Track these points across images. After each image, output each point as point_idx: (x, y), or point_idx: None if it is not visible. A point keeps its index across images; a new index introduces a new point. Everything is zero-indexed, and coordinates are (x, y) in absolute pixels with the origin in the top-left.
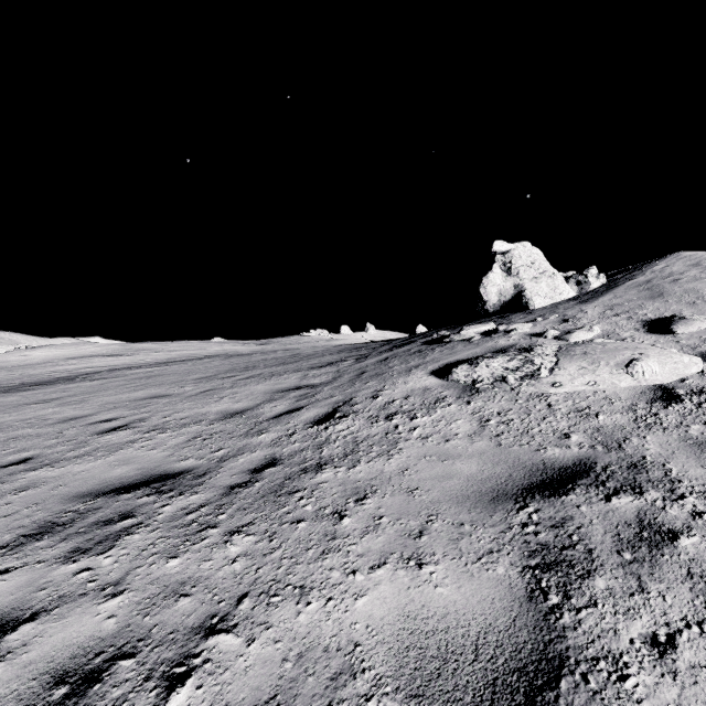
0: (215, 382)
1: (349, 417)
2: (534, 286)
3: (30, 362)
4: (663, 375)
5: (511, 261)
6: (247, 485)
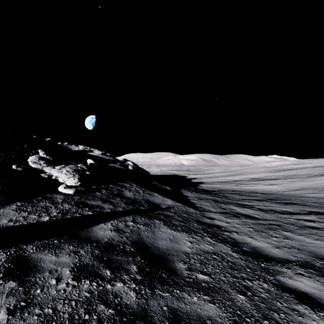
0: None
1: None
2: None
3: (273, 166)
4: None
5: None
6: None
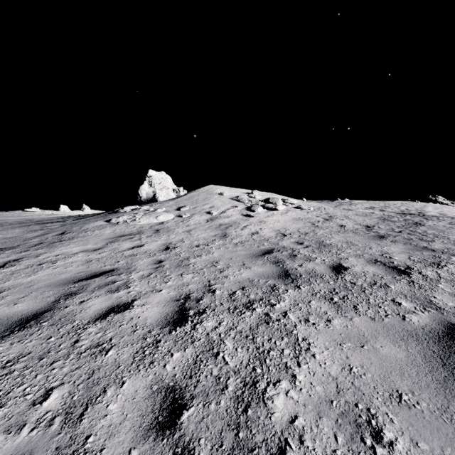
0: None
1: (70, 233)
2: (160, 192)
3: None
4: (164, 219)
5: (152, 181)
6: (36, 246)
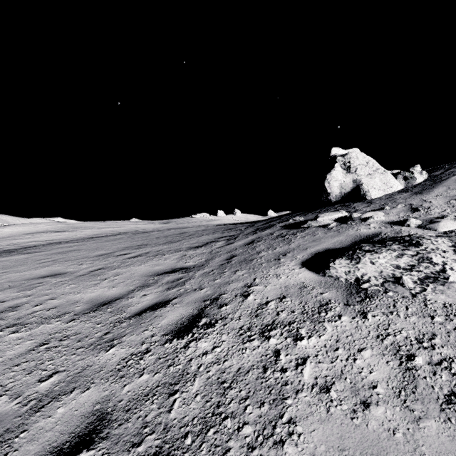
0: (109, 259)
1: (215, 327)
2: (369, 180)
3: None
4: None
5: (350, 161)
6: None
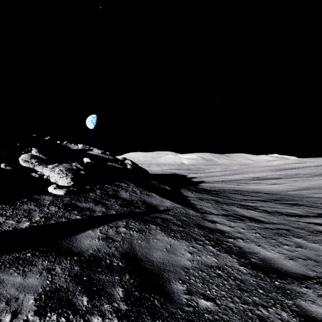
0: None
1: None
2: None
3: (274, 165)
4: None
5: None
6: None
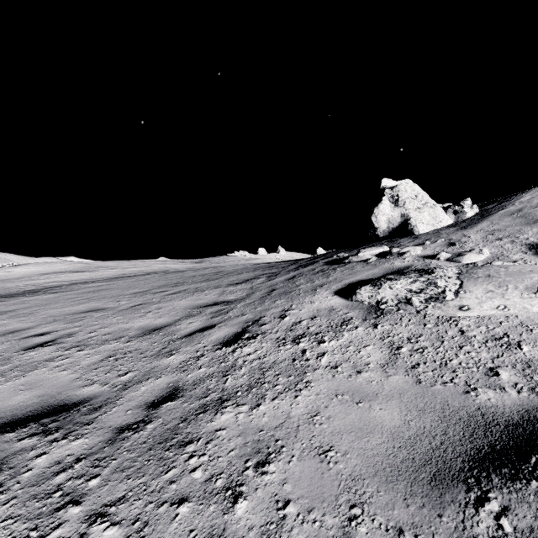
0: (147, 296)
1: (256, 338)
2: (418, 215)
3: (11, 277)
4: None
5: (398, 195)
6: (138, 428)
